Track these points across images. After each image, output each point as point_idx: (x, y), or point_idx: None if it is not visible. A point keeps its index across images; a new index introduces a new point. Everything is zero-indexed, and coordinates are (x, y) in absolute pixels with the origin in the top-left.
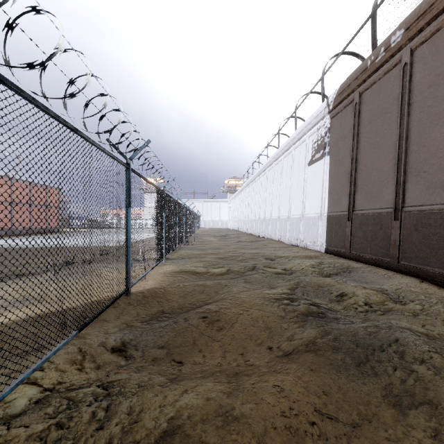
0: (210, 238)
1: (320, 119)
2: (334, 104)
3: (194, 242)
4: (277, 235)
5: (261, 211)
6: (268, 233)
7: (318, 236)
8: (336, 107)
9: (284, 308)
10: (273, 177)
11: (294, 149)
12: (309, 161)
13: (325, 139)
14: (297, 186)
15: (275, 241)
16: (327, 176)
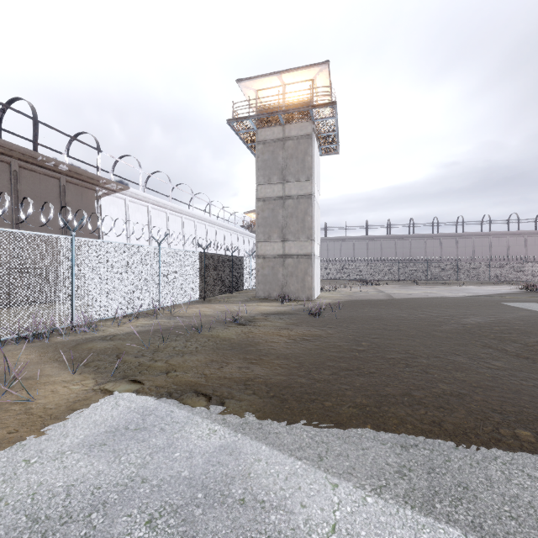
0: None
1: None
2: None
3: None
4: None
5: None
6: None
7: None
8: None
9: None
10: None
11: None
12: None
13: None
14: None
15: None
16: None
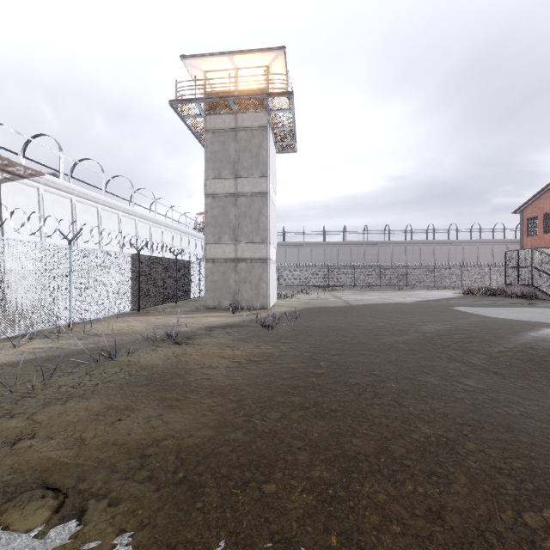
0: None
1: None
2: None
3: None
4: None
5: None
6: None
7: None
8: None
9: None
10: None
11: None
12: None
13: None
14: None
15: None
16: None
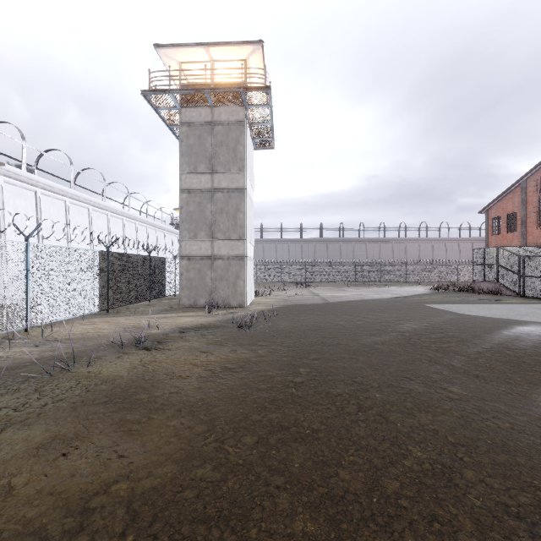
0: None
1: None
2: None
3: None
4: None
5: None
6: None
7: None
8: None
9: None
10: None
11: None
12: None
13: None
14: None
15: None
16: None
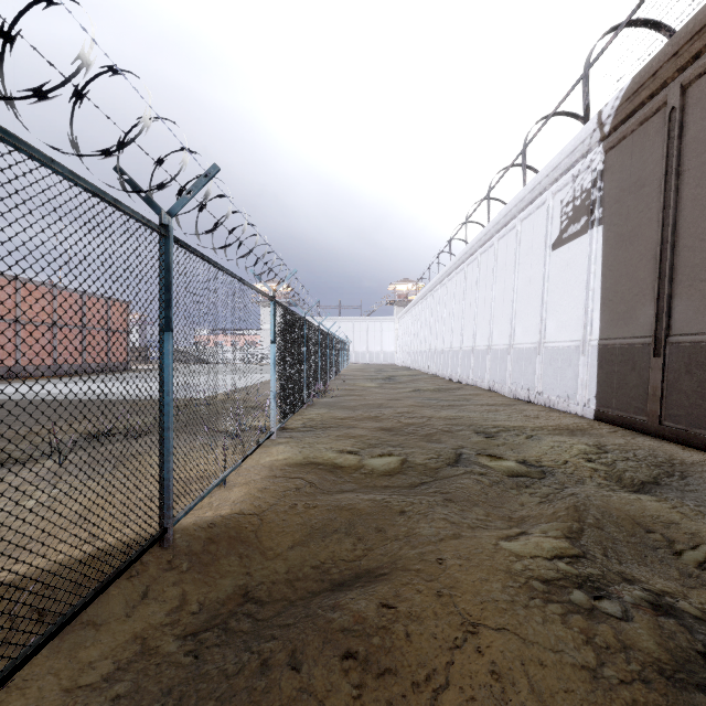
0: (365, 384)
1: (581, 157)
2: (614, 120)
3: (337, 391)
4: (486, 380)
5: (455, 336)
6: (469, 375)
7: (578, 386)
8: (620, 127)
9: (586, 630)
10: (478, 275)
11: (521, 221)
12: (553, 242)
13: (593, 195)
14: (527, 289)
15: (483, 391)
16: (597, 267)
